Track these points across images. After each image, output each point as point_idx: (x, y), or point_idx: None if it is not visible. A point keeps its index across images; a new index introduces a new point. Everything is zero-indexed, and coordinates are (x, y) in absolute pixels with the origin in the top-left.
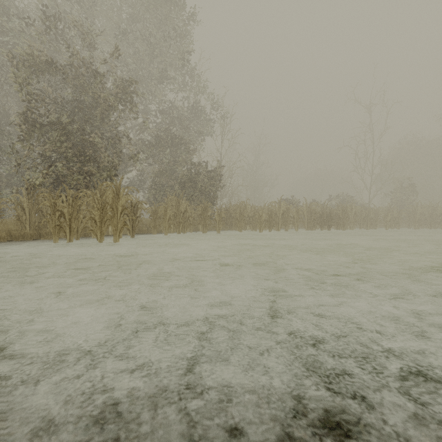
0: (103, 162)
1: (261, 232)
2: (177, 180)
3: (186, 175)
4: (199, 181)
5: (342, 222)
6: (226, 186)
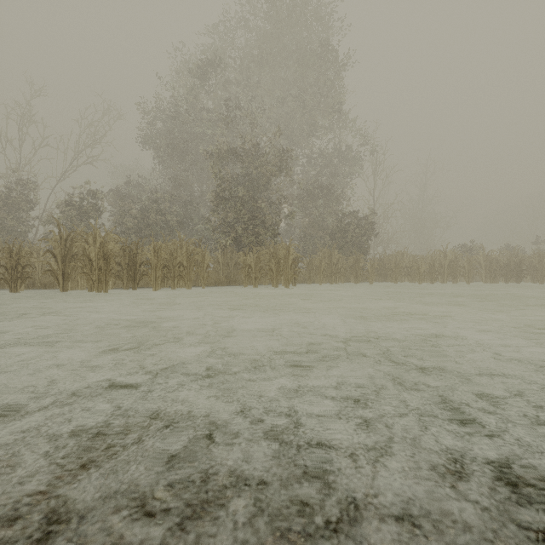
0: (269, 223)
1: (420, 284)
2: (326, 230)
3: (337, 226)
4: (350, 231)
5: (538, 273)
6: (380, 233)
